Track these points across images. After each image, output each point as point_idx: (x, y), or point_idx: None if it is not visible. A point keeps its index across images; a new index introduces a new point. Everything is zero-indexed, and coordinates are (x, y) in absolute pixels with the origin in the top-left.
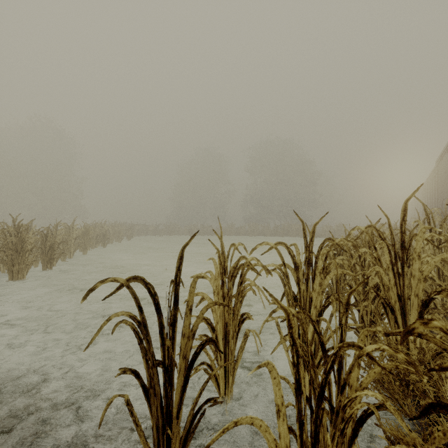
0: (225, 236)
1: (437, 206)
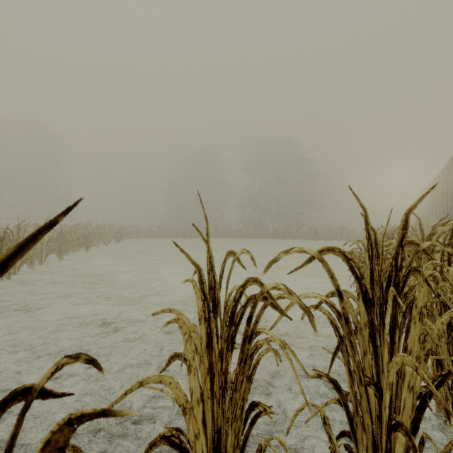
0: (222, 238)
1: (451, 205)
